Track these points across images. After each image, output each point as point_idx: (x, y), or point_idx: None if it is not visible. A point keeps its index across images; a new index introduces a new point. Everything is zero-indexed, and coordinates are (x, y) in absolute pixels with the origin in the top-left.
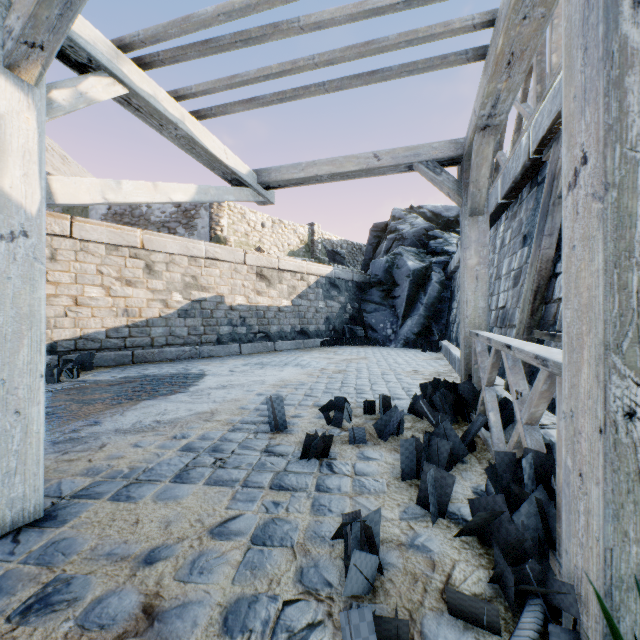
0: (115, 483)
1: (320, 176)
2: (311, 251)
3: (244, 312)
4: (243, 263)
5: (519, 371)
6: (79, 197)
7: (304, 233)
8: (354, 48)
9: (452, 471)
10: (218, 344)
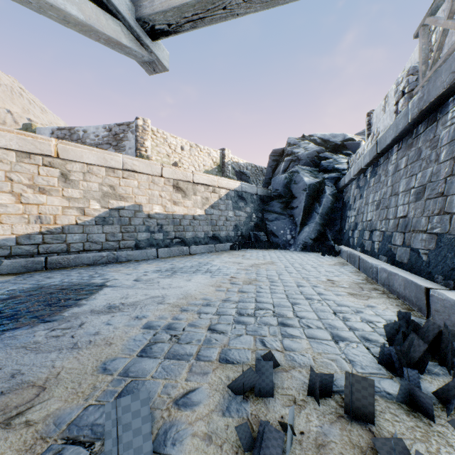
0: None
1: None
2: (222, 171)
3: (161, 220)
4: (160, 176)
5: None
6: None
7: (216, 156)
8: None
9: None
10: (136, 249)
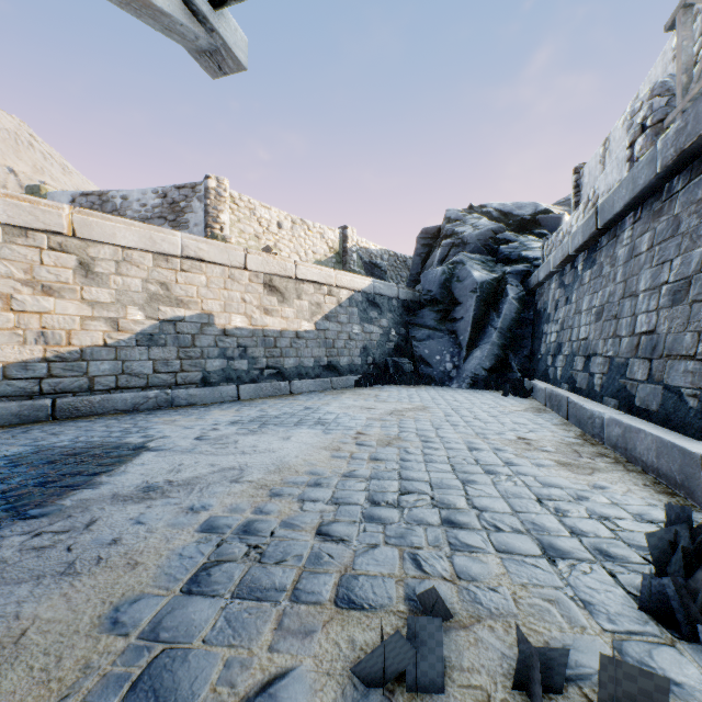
0: None
1: None
2: (343, 262)
3: (245, 339)
4: (243, 267)
5: None
6: None
7: (334, 238)
8: None
9: None
10: (204, 386)
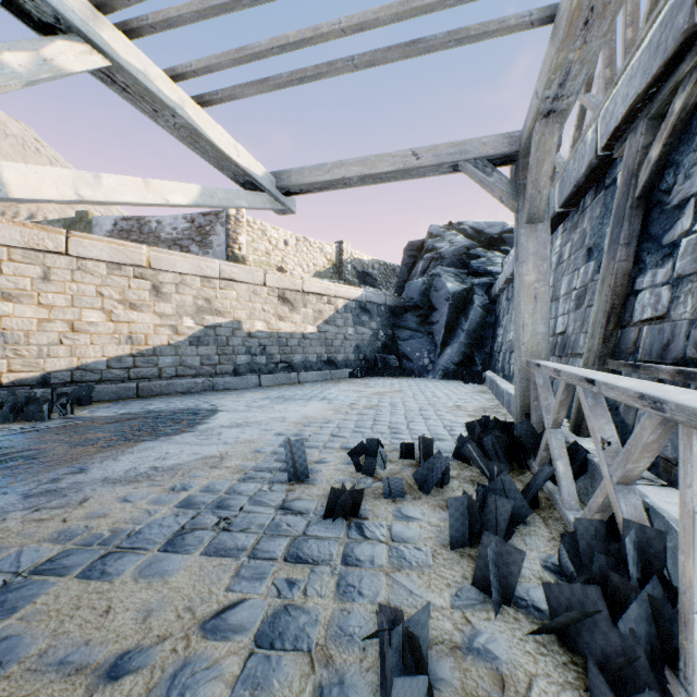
0: (89, 552)
1: (349, 179)
2: (339, 272)
3: (264, 339)
4: (263, 284)
5: (603, 412)
6: (42, 191)
7: (332, 252)
8: (390, 8)
9: (513, 536)
10: (235, 375)
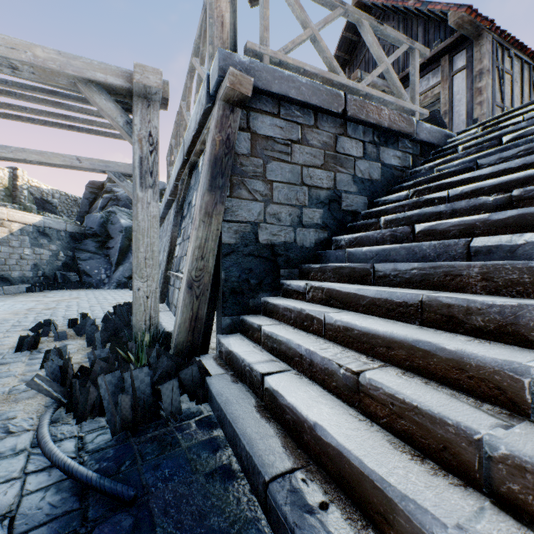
0: None
1: (30, 160)
2: (13, 196)
3: None
4: None
5: None
6: None
7: (3, 176)
8: (57, 115)
9: None
10: None
